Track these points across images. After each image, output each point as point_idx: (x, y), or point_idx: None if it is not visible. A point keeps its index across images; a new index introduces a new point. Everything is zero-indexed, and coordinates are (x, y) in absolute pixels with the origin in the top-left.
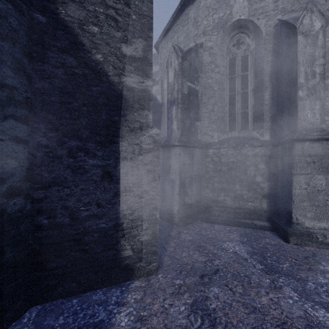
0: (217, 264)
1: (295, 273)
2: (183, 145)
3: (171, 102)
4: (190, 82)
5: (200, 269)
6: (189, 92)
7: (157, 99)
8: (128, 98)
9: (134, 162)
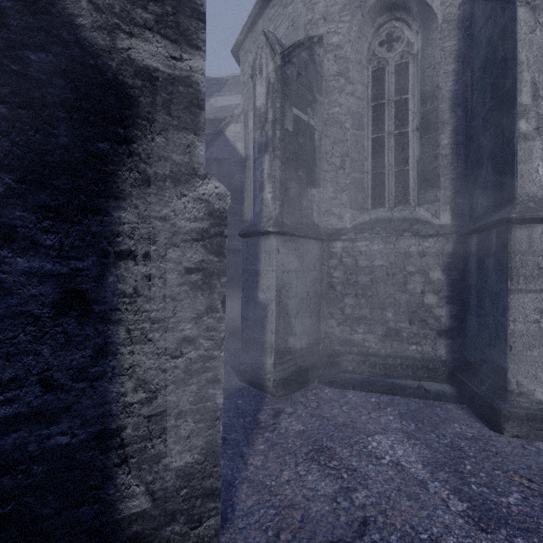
0: (363, 503)
1: (542, 524)
2: (285, 233)
3: (261, 145)
4: (299, 109)
5: (324, 520)
6: (297, 129)
7: (236, 149)
8: (137, 95)
9: (157, 265)
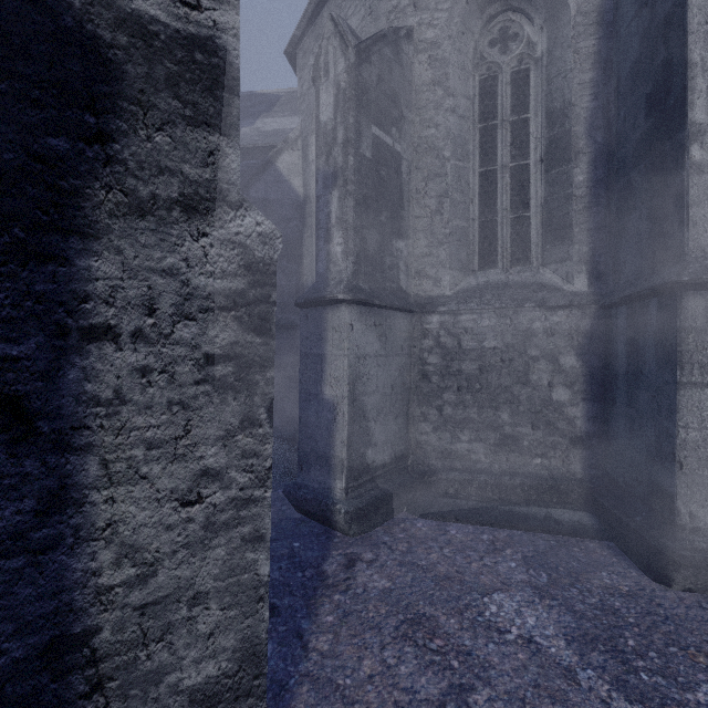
0: None
1: None
2: (362, 301)
3: (327, 177)
4: (381, 128)
5: None
6: (378, 156)
7: (291, 187)
8: (120, 60)
9: (156, 351)
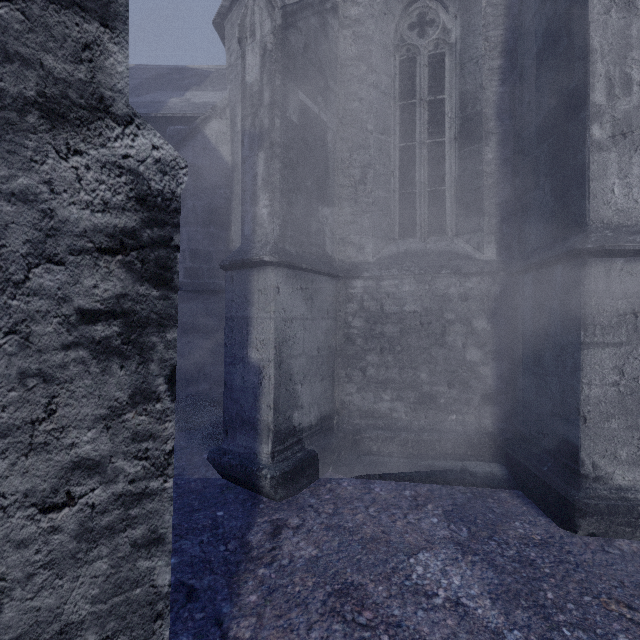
0: None
1: None
2: (288, 264)
3: (253, 139)
4: (307, 95)
5: None
6: (305, 122)
7: (220, 154)
8: None
9: (0, 304)
